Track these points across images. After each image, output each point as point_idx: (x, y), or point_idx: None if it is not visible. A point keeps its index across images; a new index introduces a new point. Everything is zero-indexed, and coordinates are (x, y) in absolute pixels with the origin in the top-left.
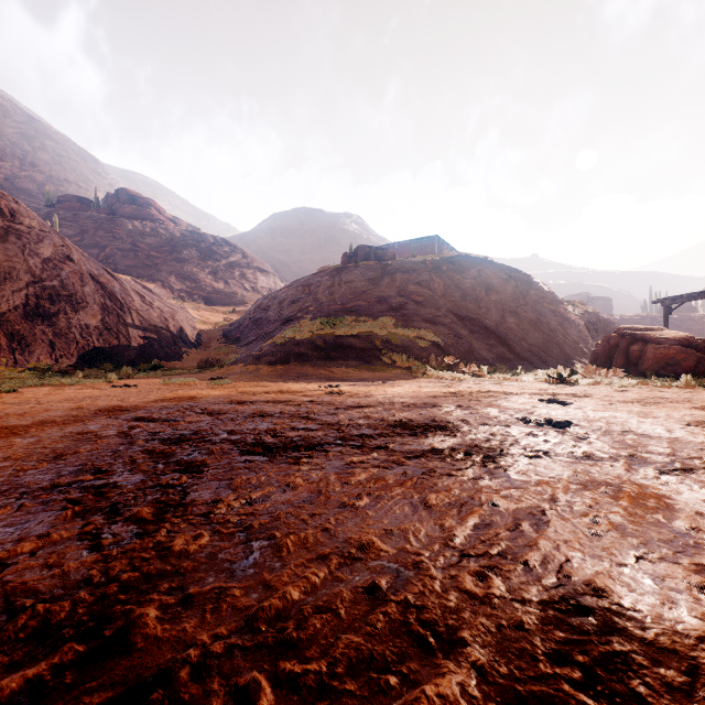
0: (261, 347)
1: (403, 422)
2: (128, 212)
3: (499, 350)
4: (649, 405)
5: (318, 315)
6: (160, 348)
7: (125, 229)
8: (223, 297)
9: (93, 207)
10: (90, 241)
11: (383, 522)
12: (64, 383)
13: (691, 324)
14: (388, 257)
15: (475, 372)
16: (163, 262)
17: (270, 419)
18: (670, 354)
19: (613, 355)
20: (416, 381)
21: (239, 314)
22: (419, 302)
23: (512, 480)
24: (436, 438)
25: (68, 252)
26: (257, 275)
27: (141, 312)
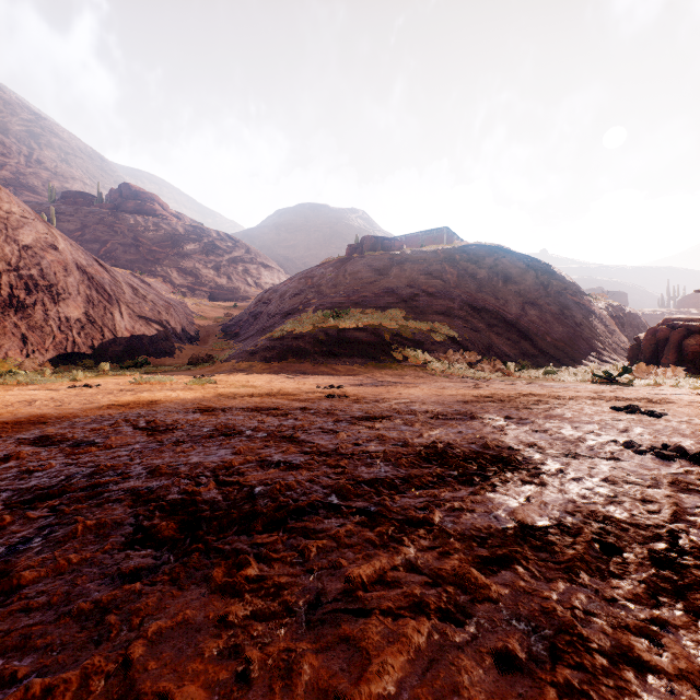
0: (257, 342)
1: (439, 449)
2: (130, 206)
3: (521, 346)
4: None
5: (321, 308)
6: (149, 343)
7: (126, 224)
8: (225, 293)
9: (95, 203)
10: (91, 236)
11: None
12: (19, 383)
13: None
14: (396, 247)
15: (500, 370)
16: (165, 257)
17: (234, 440)
18: None
19: (660, 350)
20: (434, 381)
21: (241, 309)
22: (430, 293)
23: None
24: (514, 493)
25: (53, 241)
26: (260, 271)
27: (131, 305)
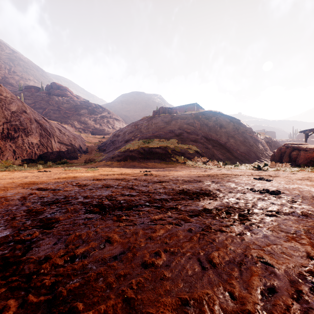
0: (114, 153)
1: (184, 191)
2: (56, 93)
3: (226, 155)
4: (313, 181)
5: (141, 138)
6: (67, 154)
7: (54, 100)
8: (99, 131)
9: (40, 91)
10: (39, 106)
11: (178, 286)
12: (16, 170)
13: (312, 143)
14: (174, 112)
15: (216, 165)
16: (72, 115)
17: (111, 189)
18: (312, 155)
19: (282, 156)
20: (188, 169)
21: (106, 139)
22: (188, 132)
23: (267, 236)
24: (205, 201)
25: (25, 109)
26: (114, 121)
27: (59, 137)
